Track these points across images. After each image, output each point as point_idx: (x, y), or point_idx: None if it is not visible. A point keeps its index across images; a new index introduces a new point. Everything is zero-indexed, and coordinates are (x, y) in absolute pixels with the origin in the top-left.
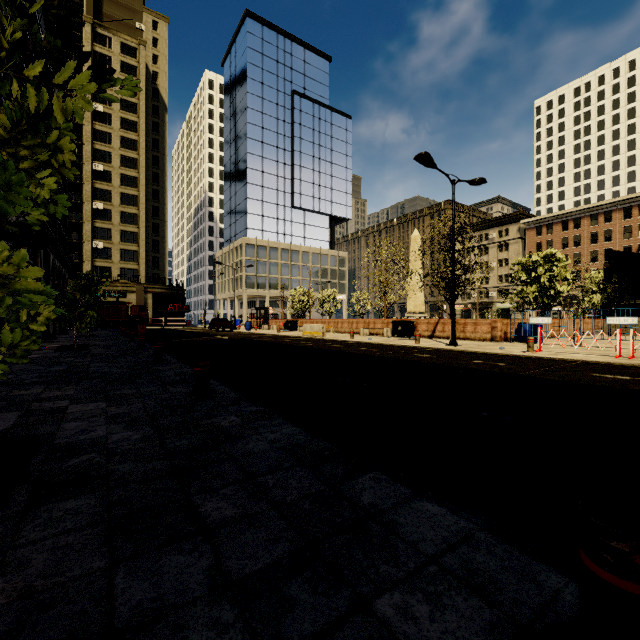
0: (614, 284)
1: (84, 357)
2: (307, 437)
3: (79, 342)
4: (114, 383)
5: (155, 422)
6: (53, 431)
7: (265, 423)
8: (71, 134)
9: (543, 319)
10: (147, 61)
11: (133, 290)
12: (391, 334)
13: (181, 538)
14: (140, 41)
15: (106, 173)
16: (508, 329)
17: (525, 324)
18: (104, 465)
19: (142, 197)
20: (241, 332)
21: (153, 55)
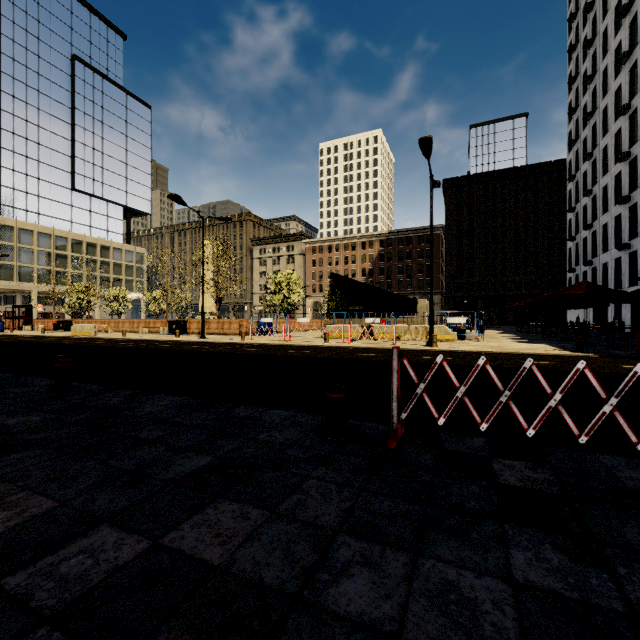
0: (340, 295)
1: None
2: (13, 375)
3: None
4: None
5: None
6: None
7: None
8: None
9: (268, 319)
10: None
11: None
12: (168, 332)
13: None
14: None
15: None
16: (253, 326)
17: (261, 323)
18: None
19: None
20: None
21: None
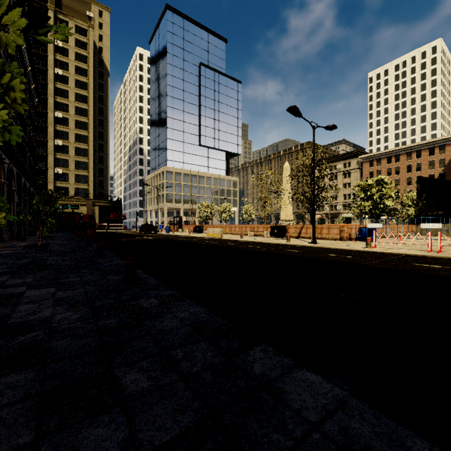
0: (423, 200)
1: (44, 253)
2: (209, 315)
3: (43, 241)
4: (64, 273)
5: (92, 304)
6: (9, 312)
7: (177, 304)
8: (22, 77)
9: (376, 225)
10: (95, 39)
11: (84, 204)
12: (269, 235)
13: (101, 410)
14: (89, 24)
15: (64, 119)
16: (352, 232)
17: (364, 228)
18: (45, 342)
19: (91, 137)
20: (162, 234)
21: (99, 35)
